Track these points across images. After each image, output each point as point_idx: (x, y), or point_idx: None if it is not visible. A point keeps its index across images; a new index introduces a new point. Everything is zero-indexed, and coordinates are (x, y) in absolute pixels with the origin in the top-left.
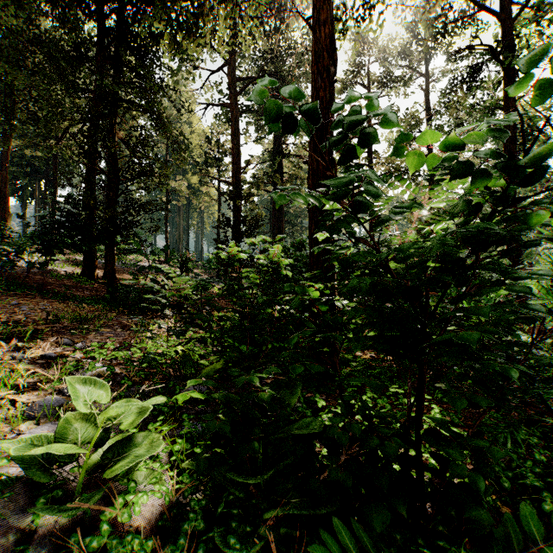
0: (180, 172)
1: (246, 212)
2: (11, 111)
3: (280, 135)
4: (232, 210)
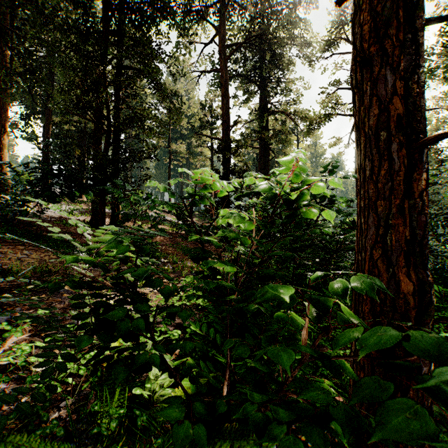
0: (181, 139)
1: (234, 164)
2: (51, 94)
3: (265, 96)
4: (222, 162)
